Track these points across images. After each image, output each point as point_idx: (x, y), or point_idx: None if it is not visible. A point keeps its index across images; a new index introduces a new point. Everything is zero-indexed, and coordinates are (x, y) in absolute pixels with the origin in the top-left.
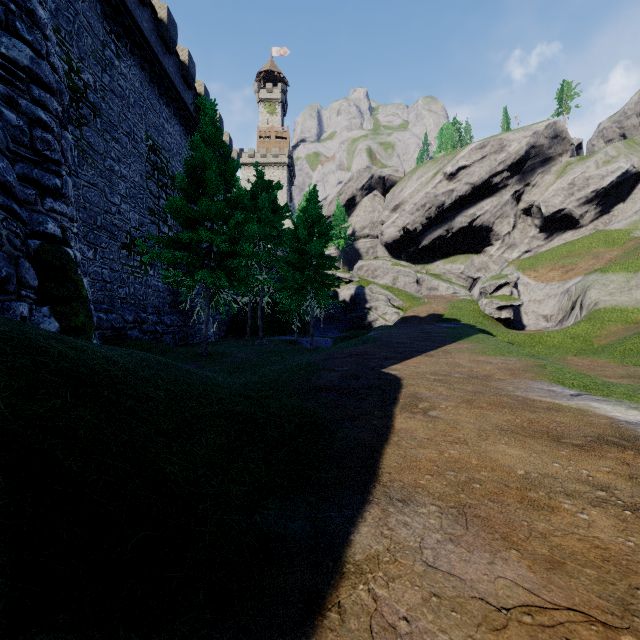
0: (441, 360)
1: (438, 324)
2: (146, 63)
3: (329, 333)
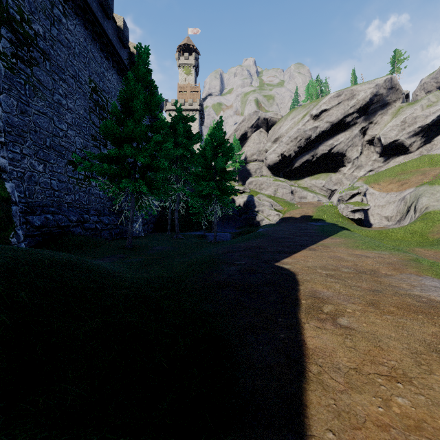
0: (324, 254)
1: (309, 223)
2: (89, 24)
3: (228, 229)
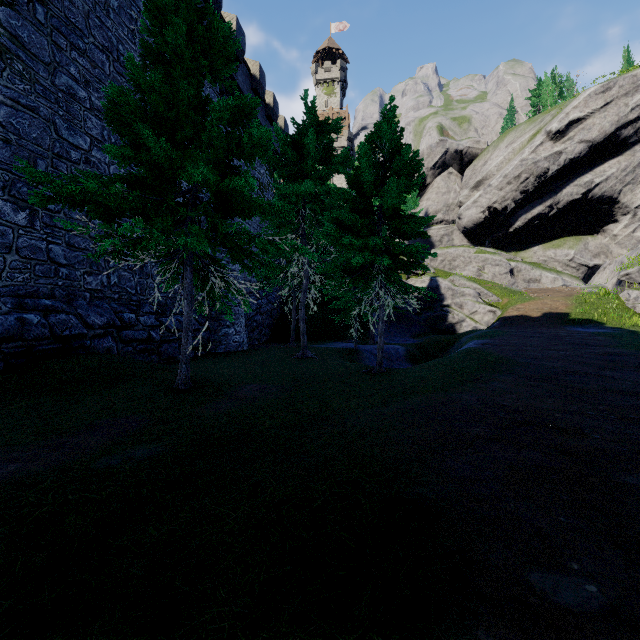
0: None
1: (568, 328)
2: None
3: (398, 338)
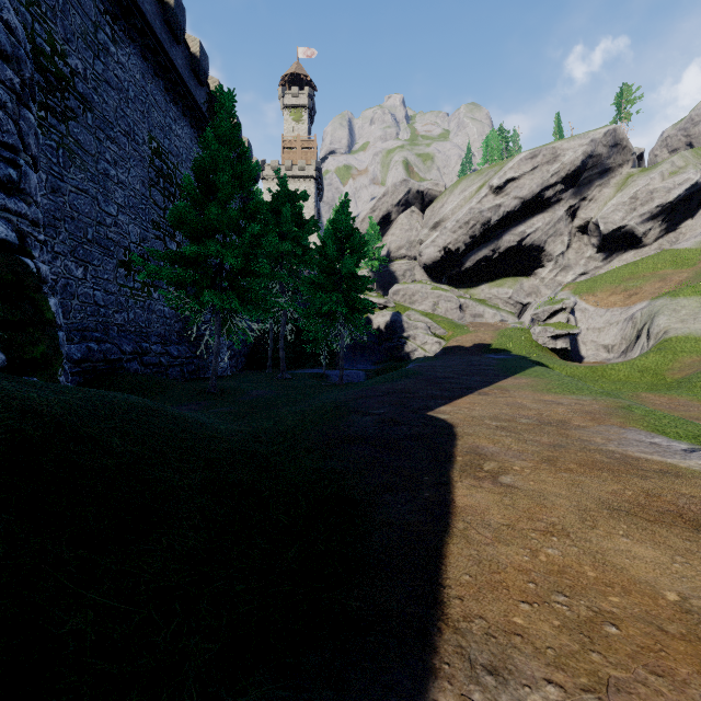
0: (499, 400)
1: (486, 355)
2: (149, 52)
3: (361, 365)
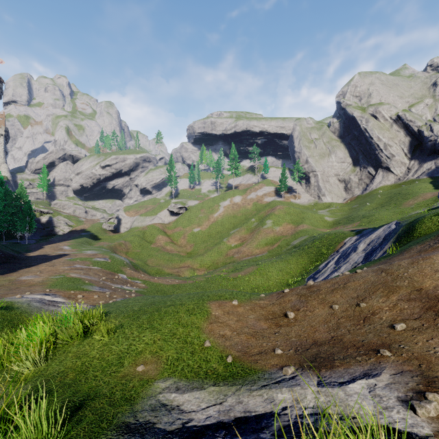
0: (57, 244)
1: (81, 233)
2: None
3: (35, 238)
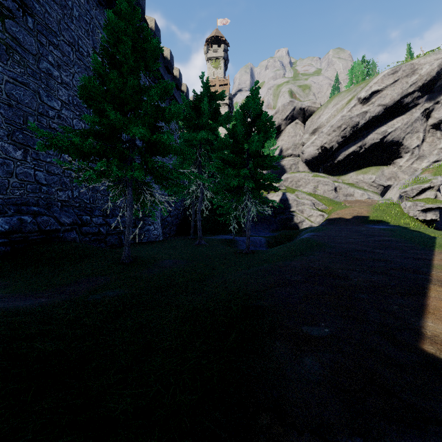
0: None
1: (367, 225)
2: None
3: (262, 232)
